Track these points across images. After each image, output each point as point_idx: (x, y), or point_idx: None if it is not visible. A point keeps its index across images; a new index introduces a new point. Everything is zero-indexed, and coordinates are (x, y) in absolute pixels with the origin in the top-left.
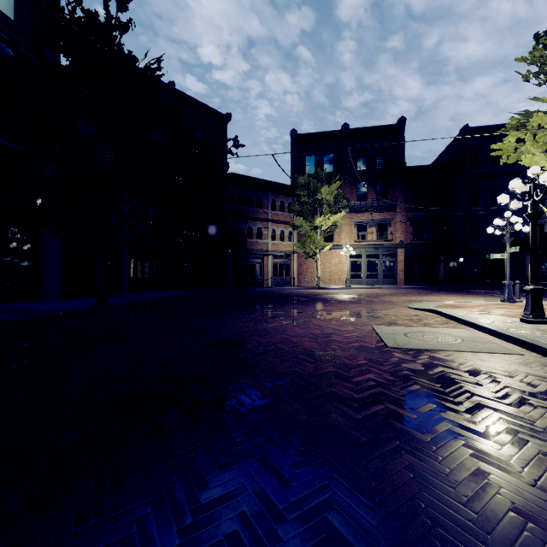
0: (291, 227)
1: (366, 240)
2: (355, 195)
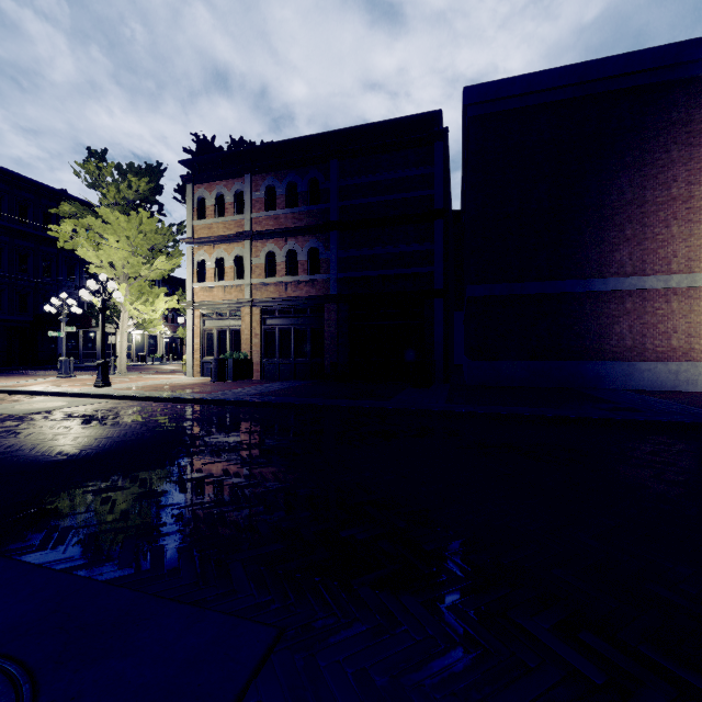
0: None
1: None
2: None
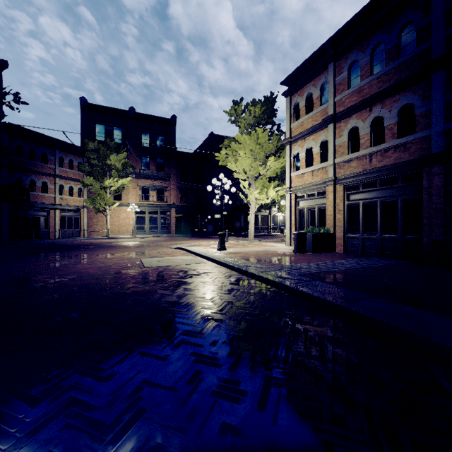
0: (81, 184)
1: (148, 201)
2: (140, 164)
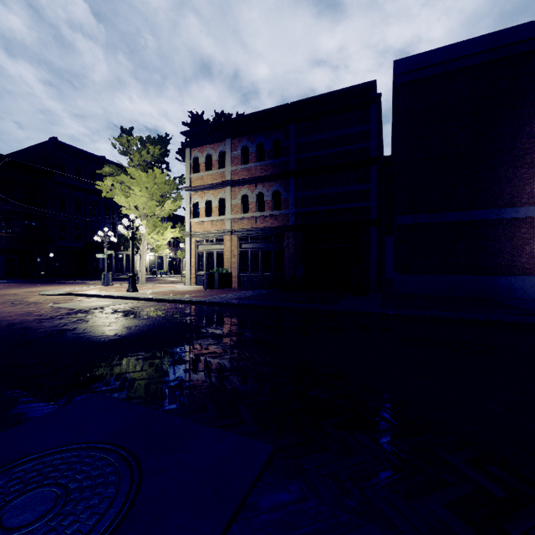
0: None
1: None
2: None
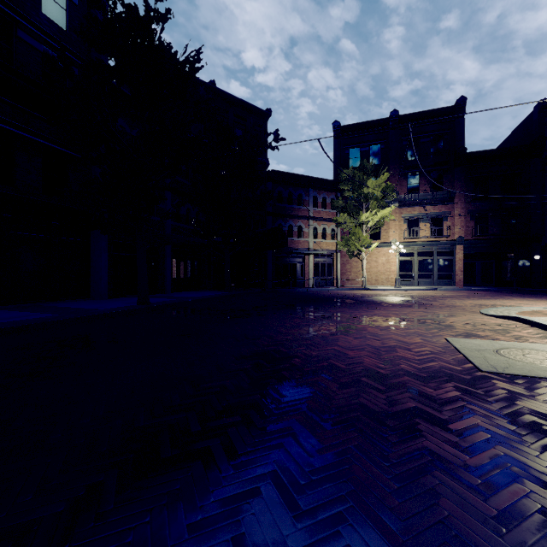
0: (334, 225)
1: (418, 237)
2: (405, 187)
